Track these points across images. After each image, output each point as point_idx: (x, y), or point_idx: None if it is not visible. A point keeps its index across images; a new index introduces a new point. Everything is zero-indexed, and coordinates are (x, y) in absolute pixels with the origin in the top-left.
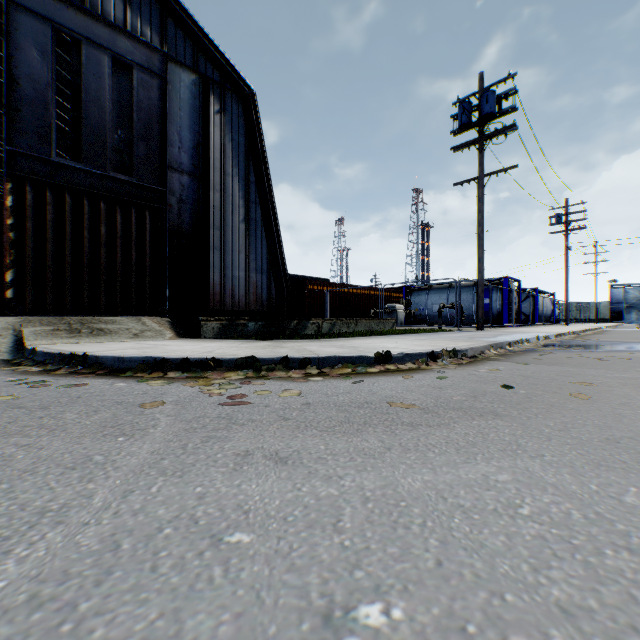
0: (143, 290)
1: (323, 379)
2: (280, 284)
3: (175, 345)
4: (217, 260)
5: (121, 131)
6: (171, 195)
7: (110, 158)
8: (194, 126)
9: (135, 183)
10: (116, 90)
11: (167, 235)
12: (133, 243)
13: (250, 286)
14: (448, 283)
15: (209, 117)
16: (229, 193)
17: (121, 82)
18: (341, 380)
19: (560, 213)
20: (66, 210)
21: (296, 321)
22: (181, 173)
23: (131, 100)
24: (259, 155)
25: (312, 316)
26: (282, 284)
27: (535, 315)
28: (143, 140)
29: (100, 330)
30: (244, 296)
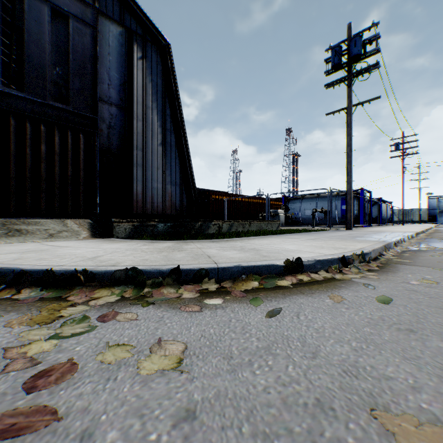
0: (78, 197)
1: (223, 303)
2: (190, 194)
3: (74, 247)
4: (140, 174)
5: (59, 68)
6: (102, 122)
7: (49, 90)
8: (121, 68)
9: (71, 111)
10: (55, 35)
11: (98, 153)
12: (69, 159)
13: (166, 195)
14: (316, 194)
15: (133, 61)
16: (149, 122)
17: (59, 29)
18: (248, 306)
19: (398, 142)
20: (10, 131)
21: (200, 222)
22: (110, 105)
23: (68, 44)
24: (173, 94)
25: (214, 218)
26: (191, 194)
27: (379, 218)
28: (78, 76)
29: (17, 231)
30: (161, 203)
